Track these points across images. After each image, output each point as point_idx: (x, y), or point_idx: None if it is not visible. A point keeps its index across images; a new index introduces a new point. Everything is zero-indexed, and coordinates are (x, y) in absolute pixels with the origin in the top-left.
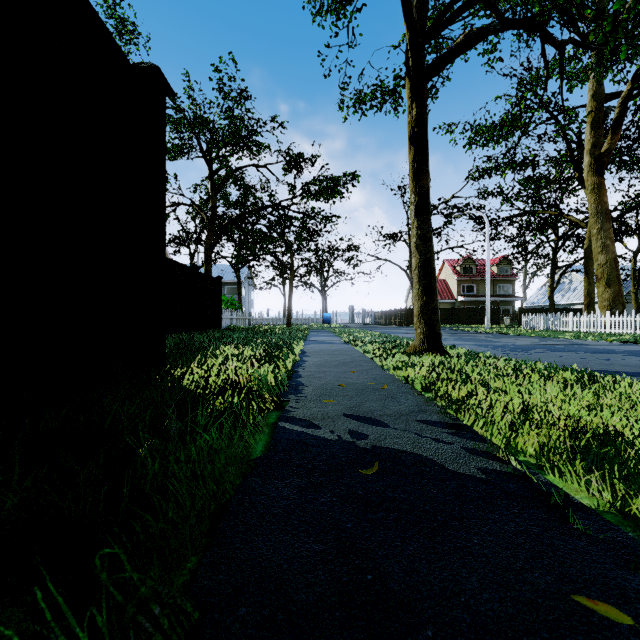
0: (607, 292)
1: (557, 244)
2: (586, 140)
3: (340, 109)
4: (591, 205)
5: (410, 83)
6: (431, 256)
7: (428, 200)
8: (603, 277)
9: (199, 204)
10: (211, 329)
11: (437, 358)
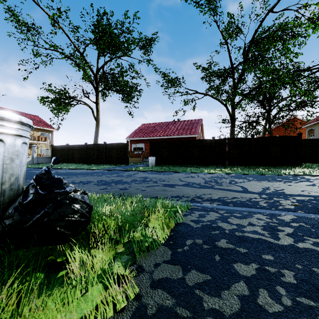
0: None
1: None
2: None
3: None
4: None
5: None
6: None
7: None
8: None
9: None
10: None
11: None
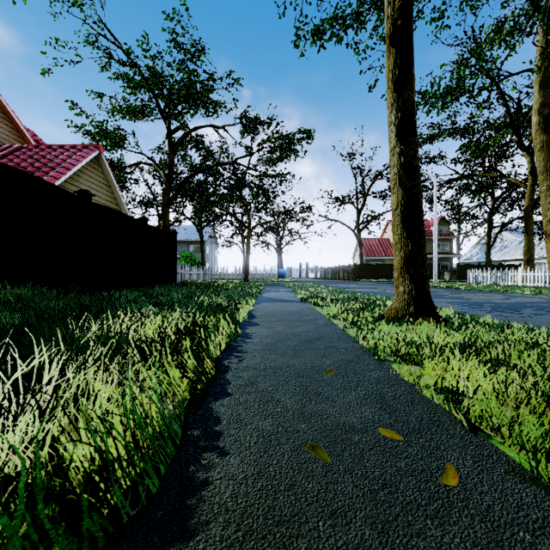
0: None
1: (493, 205)
2: (534, 100)
3: (296, 46)
4: (540, 163)
5: None
6: (418, 191)
7: (414, 117)
8: None
9: (159, 164)
10: (163, 284)
11: (442, 330)
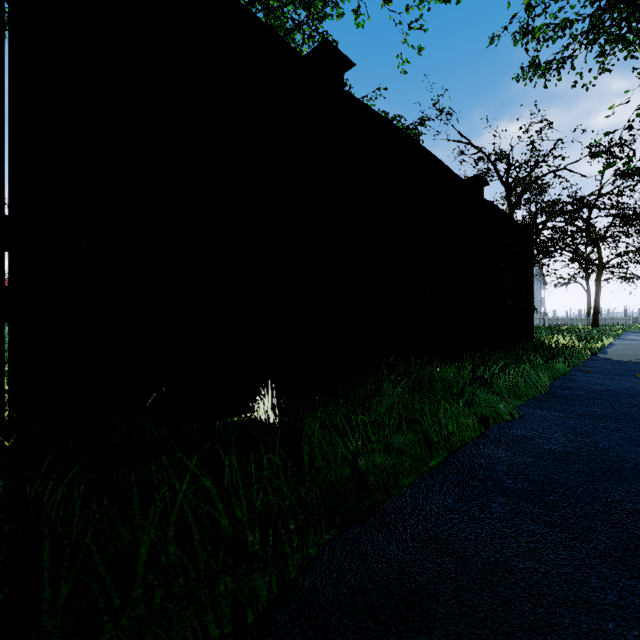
0: None
1: None
2: None
3: None
4: None
5: None
6: None
7: None
8: None
9: None
10: None
11: None
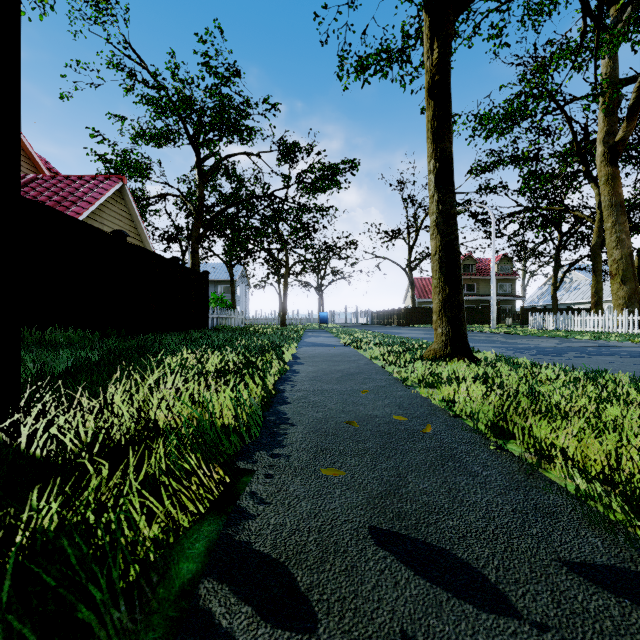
0: (622, 289)
1: (560, 241)
2: (599, 128)
3: (339, 78)
4: (605, 197)
5: (429, 20)
6: (455, 237)
7: (451, 167)
8: (618, 273)
9: (187, 195)
10: (195, 329)
11: (470, 367)
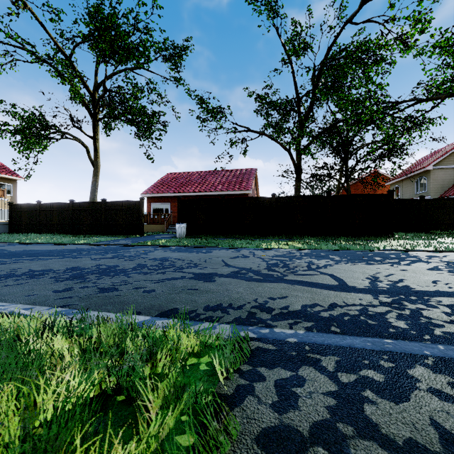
0: None
1: None
2: None
3: None
4: None
5: None
6: None
7: None
8: None
9: None
10: None
11: None
